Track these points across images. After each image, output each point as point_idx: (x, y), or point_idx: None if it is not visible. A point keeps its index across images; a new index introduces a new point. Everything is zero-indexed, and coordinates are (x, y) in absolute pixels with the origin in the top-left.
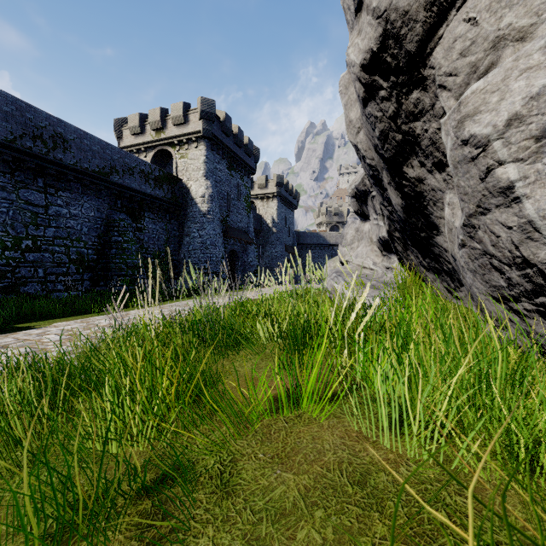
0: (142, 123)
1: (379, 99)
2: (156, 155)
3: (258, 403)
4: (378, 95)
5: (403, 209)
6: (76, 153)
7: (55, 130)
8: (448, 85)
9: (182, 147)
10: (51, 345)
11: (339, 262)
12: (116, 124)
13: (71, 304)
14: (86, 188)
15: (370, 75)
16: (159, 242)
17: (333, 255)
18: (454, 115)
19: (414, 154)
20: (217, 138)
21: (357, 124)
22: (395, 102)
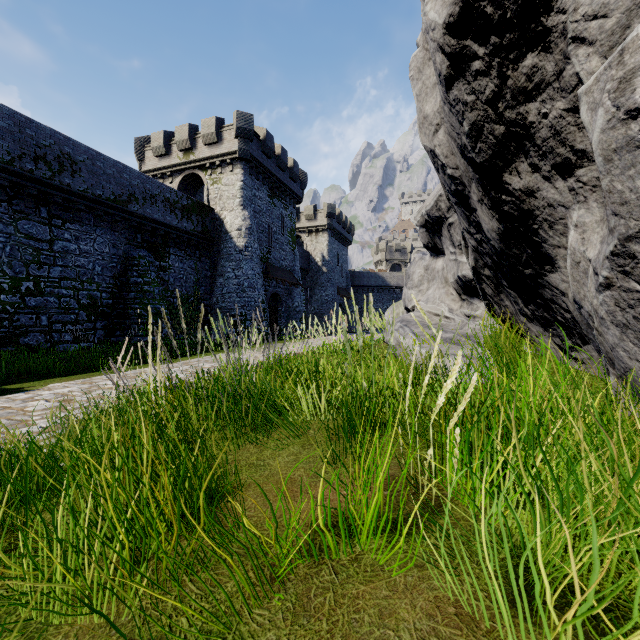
0: (168, 142)
1: (471, 75)
2: (184, 181)
3: (292, 529)
4: (469, 70)
5: (499, 236)
6: (87, 178)
7: (61, 150)
8: (589, 35)
9: (214, 170)
10: (35, 416)
11: (404, 308)
12: (137, 145)
13: (78, 358)
14: (99, 219)
15: (459, 39)
16: (188, 284)
17: (395, 299)
18: (610, 72)
19: (522, 154)
20: (256, 160)
21: (434, 119)
22: (496, 77)
